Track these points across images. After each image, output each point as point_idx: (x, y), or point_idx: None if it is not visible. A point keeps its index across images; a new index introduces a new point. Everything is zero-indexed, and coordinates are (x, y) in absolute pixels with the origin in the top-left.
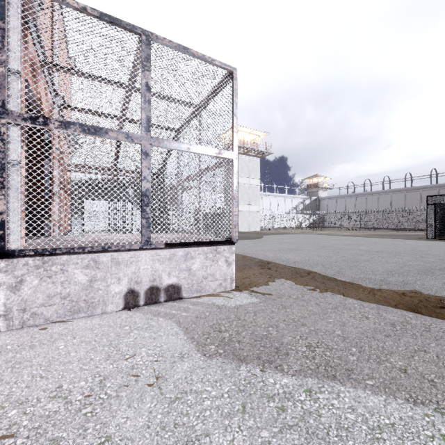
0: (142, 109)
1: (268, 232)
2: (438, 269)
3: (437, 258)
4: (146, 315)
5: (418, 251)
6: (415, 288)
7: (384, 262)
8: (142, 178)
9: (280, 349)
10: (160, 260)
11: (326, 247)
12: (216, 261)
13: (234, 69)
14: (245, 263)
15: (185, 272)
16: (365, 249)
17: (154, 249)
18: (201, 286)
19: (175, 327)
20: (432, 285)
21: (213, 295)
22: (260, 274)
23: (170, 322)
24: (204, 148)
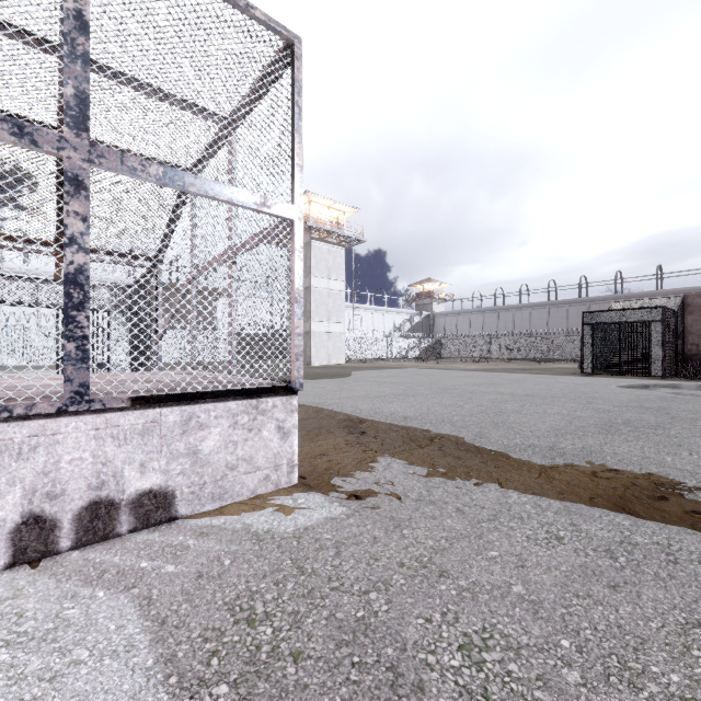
0: (66, 72)
1: (359, 366)
2: (621, 423)
3: (611, 404)
4: (64, 583)
5: (581, 393)
6: (607, 462)
7: (543, 413)
8: (66, 240)
9: (401, 670)
10: (118, 436)
11: (450, 390)
12: (257, 429)
13: (296, 38)
14: (321, 423)
15: (184, 459)
16: (508, 392)
17: (102, 413)
18: (222, 485)
19: (131, 622)
20: (629, 453)
21: (248, 505)
22: (347, 445)
23: (123, 604)
24: (230, 189)
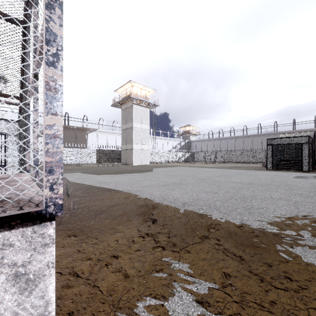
0: None
1: (156, 165)
2: None
3: (304, 190)
4: None
5: (278, 182)
6: None
7: (271, 198)
8: None
9: None
10: None
11: (205, 180)
12: None
13: None
14: (125, 209)
15: None
16: (238, 181)
17: None
18: None
19: None
20: None
21: None
22: (139, 239)
23: None
24: None
